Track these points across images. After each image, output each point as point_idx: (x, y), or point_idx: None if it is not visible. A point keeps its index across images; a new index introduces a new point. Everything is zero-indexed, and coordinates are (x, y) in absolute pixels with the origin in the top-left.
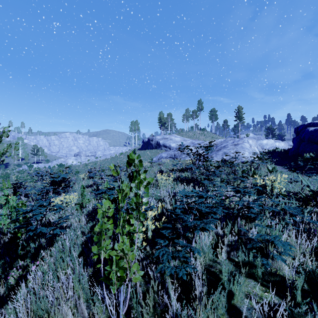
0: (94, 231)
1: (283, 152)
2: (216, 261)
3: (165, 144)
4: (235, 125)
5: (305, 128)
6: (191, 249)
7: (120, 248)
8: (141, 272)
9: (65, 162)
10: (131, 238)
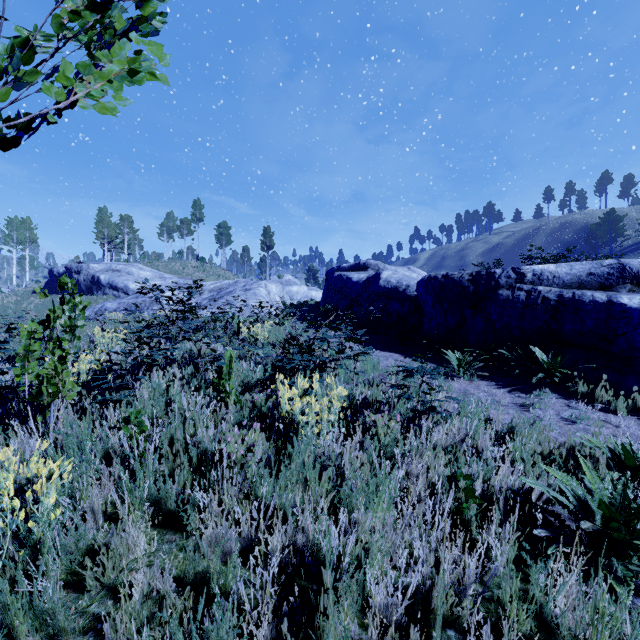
0: (16, 353)
1: (314, 305)
2: (168, 396)
3: (115, 284)
4: (262, 258)
5: (334, 273)
6: (136, 378)
7: (52, 367)
8: (77, 389)
9: None
10: (63, 362)
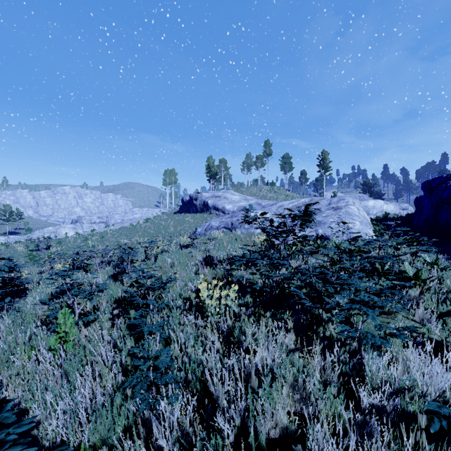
0: None
1: (403, 221)
2: None
3: (217, 206)
4: (317, 178)
5: (446, 182)
6: None
7: None
8: None
9: (56, 232)
10: None
